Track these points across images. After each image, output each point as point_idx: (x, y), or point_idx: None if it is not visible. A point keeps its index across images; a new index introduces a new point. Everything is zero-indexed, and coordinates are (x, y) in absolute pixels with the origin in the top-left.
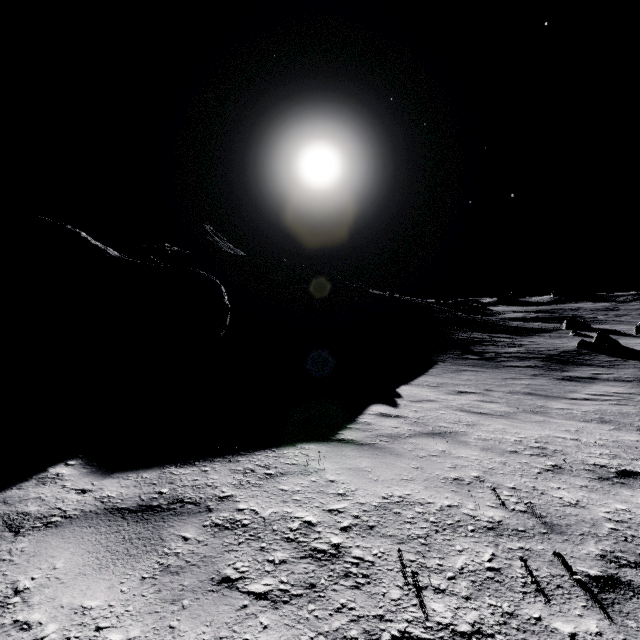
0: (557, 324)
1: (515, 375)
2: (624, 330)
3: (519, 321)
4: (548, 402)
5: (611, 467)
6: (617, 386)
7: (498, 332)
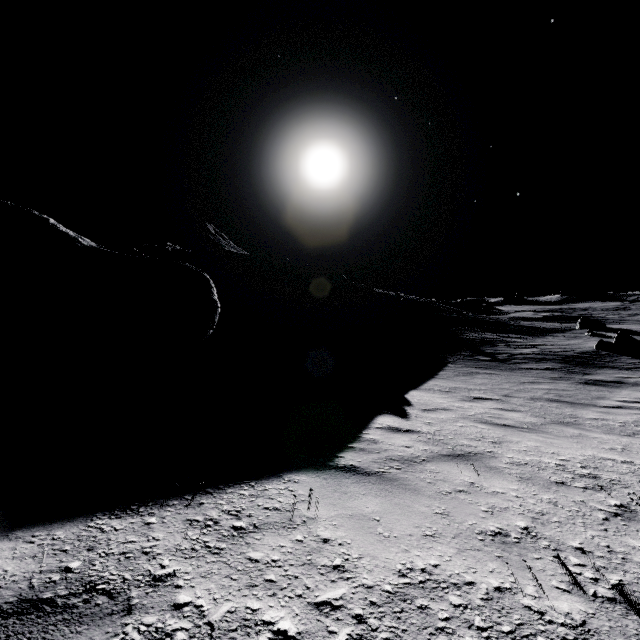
0: (570, 324)
1: (533, 378)
2: None
3: (529, 321)
4: (577, 411)
5: None
6: None
7: (509, 332)
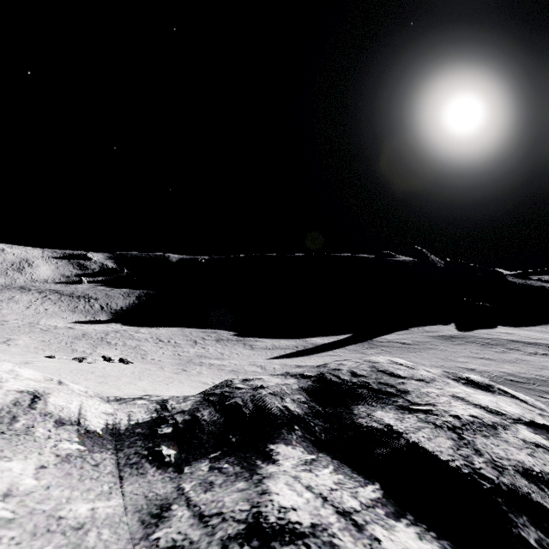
0: None
1: None
2: None
3: None
4: None
5: None
6: None
7: None
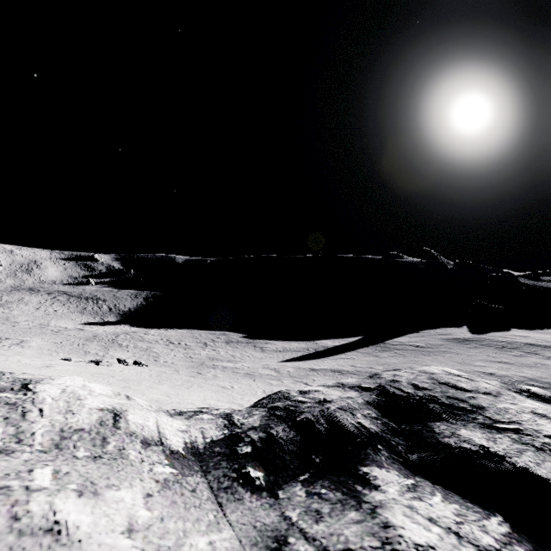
0: None
1: None
2: None
3: None
4: None
5: None
6: None
7: None
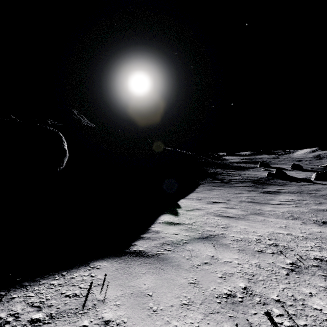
0: (255, 164)
1: (240, 191)
2: (285, 167)
3: (237, 163)
4: (261, 207)
5: (326, 260)
6: (291, 196)
7: (228, 168)
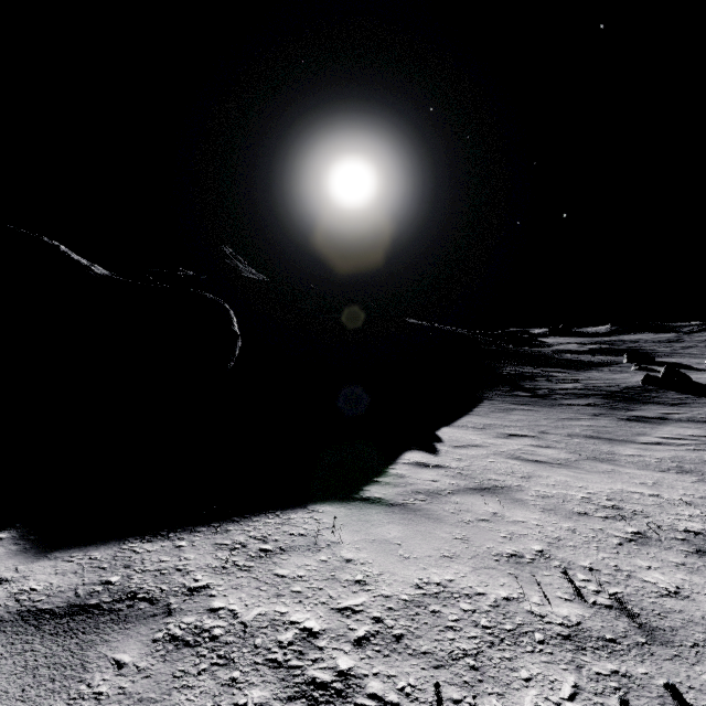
0: (617, 357)
1: (573, 415)
2: (693, 364)
3: (574, 354)
4: (614, 447)
5: None
6: (692, 428)
7: (551, 366)
